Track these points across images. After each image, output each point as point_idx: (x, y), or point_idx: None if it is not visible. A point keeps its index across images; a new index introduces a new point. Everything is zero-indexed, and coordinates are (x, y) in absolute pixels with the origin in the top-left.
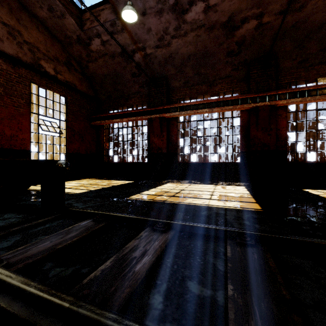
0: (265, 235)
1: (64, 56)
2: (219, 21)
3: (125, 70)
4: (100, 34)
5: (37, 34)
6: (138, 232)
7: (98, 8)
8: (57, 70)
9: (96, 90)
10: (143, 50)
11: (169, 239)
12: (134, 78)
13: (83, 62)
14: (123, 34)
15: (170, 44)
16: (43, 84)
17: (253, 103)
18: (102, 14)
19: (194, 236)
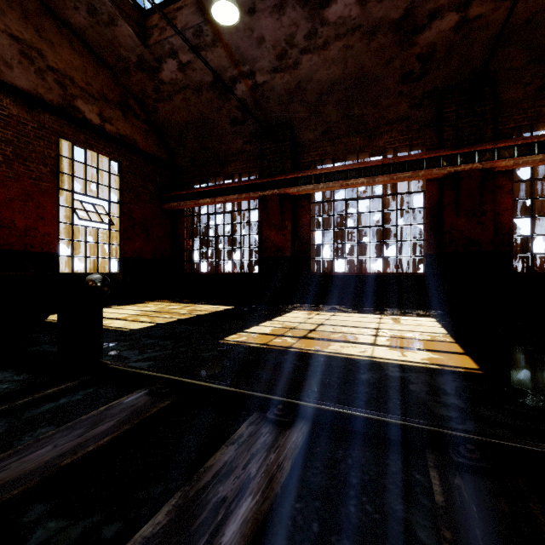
0: (517, 446)
1: (117, 92)
2: (388, 17)
3: (220, 113)
4: (176, 51)
5: (71, 55)
6: (236, 421)
7: (173, 6)
8: (104, 115)
9: (171, 150)
10: (250, 77)
11: (299, 445)
12: (236, 127)
13: (149, 102)
14: (215, 51)
15: (299, 65)
16: (81, 141)
17: (451, 166)
18: (179, 16)
19: (352, 436)
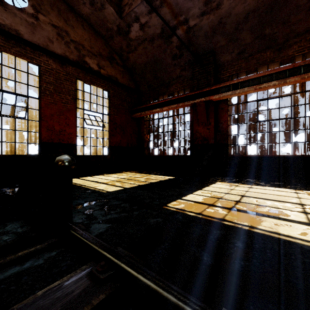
0: None
1: (107, 51)
2: None
3: (165, 53)
4: (138, 17)
5: (83, 32)
6: None
7: None
8: (100, 65)
9: (137, 82)
10: (185, 24)
11: None
12: (175, 60)
13: (124, 54)
14: (162, 10)
15: (221, 5)
16: (88, 80)
17: None
18: None
19: None
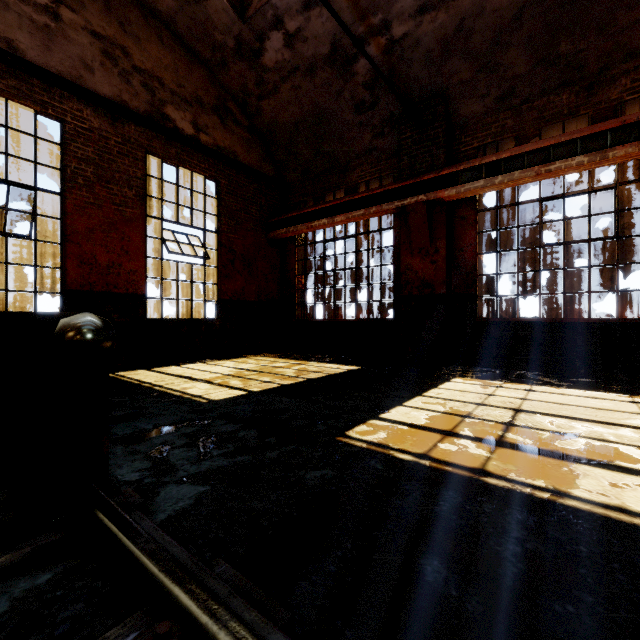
0: None
1: (214, 93)
2: None
3: (340, 99)
4: (280, 18)
5: (160, 51)
6: None
7: None
8: (199, 124)
9: (279, 162)
10: (383, 32)
11: None
12: (361, 115)
13: (251, 101)
14: (332, 2)
15: None
16: (171, 156)
17: None
18: None
19: None
